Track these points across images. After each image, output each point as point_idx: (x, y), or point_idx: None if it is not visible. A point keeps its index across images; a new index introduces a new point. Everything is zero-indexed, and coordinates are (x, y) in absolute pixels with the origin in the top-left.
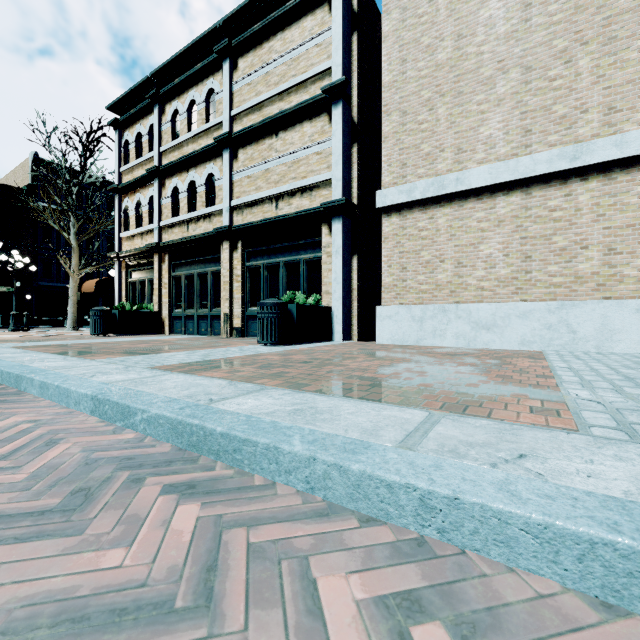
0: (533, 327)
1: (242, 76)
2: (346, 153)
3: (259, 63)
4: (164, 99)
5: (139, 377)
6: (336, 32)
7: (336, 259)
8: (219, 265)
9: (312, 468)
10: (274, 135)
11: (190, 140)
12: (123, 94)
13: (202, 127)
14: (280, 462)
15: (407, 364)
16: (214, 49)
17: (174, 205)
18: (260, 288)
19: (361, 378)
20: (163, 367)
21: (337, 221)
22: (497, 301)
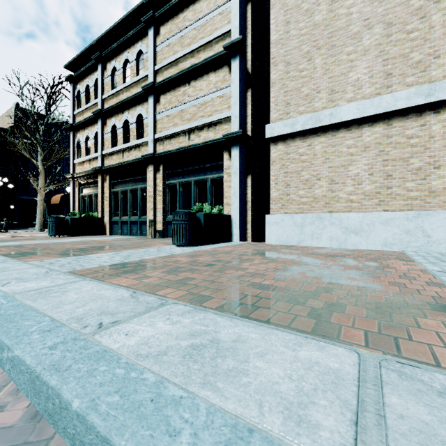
0: (394, 232)
1: (163, 40)
2: (242, 96)
3: (176, 29)
4: (106, 59)
5: (49, 285)
6: (234, 2)
7: (234, 178)
8: (146, 183)
9: None
10: (187, 84)
11: (124, 89)
12: (76, 56)
13: (133, 79)
14: None
15: (298, 266)
16: (142, 19)
17: (113, 138)
18: (177, 200)
19: (261, 285)
20: (83, 270)
21: (235, 148)
22: (363, 211)
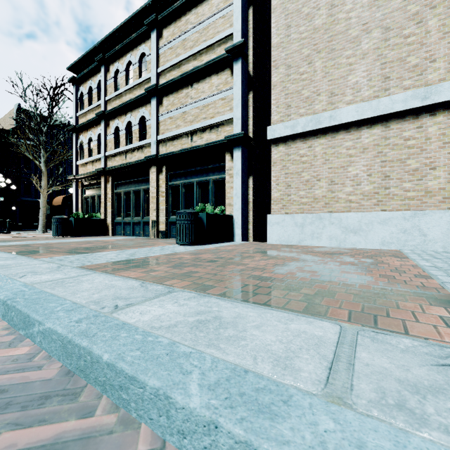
0: (391, 231)
1: (166, 42)
2: (244, 98)
3: (178, 32)
4: (108, 61)
5: (63, 277)
6: (236, 6)
7: (236, 179)
8: (149, 184)
9: (213, 438)
10: (189, 86)
11: (127, 91)
12: (79, 58)
13: (136, 81)
14: (171, 417)
15: (296, 263)
16: (145, 22)
17: (116, 140)
18: (179, 201)
19: (260, 278)
20: (92, 266)
21: (237, 150)
22: (362, 211)
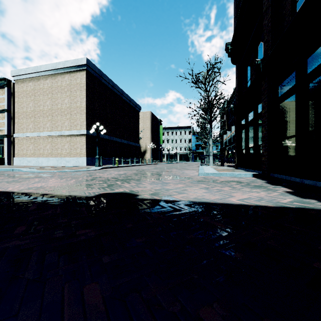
0: (35, 161)
1: None
2: (9, 124)
3: None
4: None
5: None
6: (6, 97)
7: (6, 147)
8: None
9: None
10: None
11: None
12: None
13: None
14: None
15: None
16: None
17: None
18: None
19: None
20: None
21: (6, 139)
22: (31, 157)
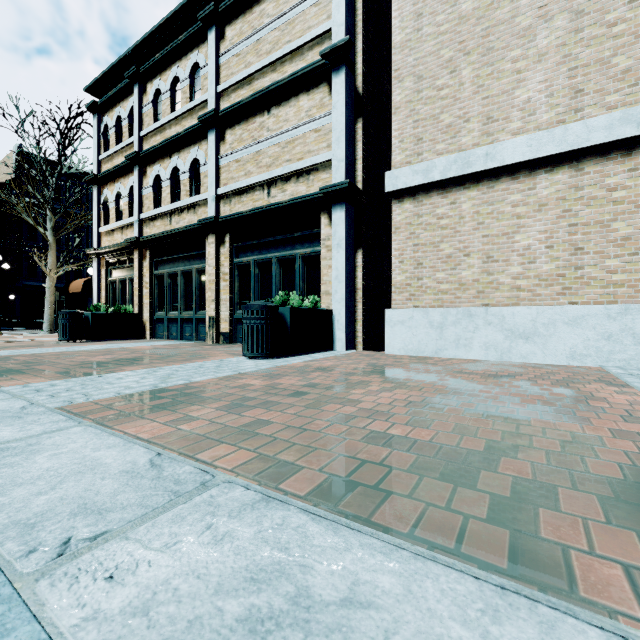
0: (587, 337)
1: (230, 46)
2: (349, 129)
3: (249, 30)
4: (145, 77)
5: (10, 438)
6: None
7: (337, 253)
8: (205, 262)
9: None
10: (266, 112)
11: (173, 122)
12: (101, 73)
13: (186, 106)
14: None
15: (443, 396)
16: (198, 16)
17: (156, 195)
18: (250, 288)
19: (386, 436)
20: (85, 404)
21: (339, 209)
22: (538, 304)
